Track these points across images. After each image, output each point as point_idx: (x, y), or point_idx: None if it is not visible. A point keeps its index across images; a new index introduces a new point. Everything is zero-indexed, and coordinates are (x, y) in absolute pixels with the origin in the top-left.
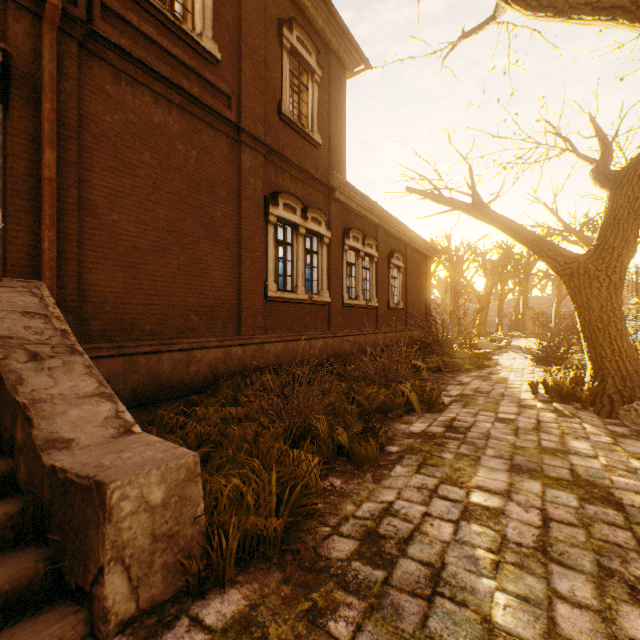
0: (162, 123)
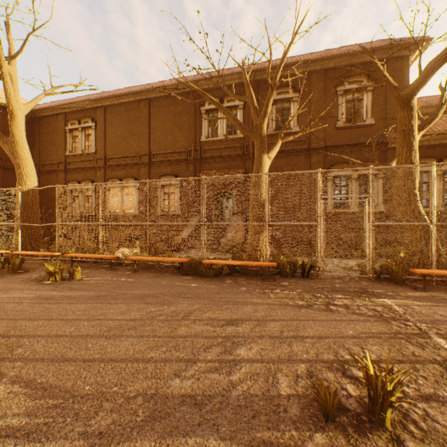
0: (279, 164)
